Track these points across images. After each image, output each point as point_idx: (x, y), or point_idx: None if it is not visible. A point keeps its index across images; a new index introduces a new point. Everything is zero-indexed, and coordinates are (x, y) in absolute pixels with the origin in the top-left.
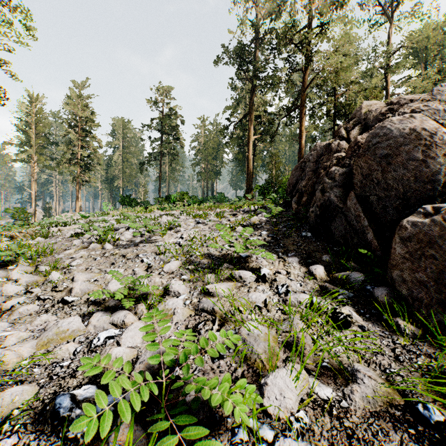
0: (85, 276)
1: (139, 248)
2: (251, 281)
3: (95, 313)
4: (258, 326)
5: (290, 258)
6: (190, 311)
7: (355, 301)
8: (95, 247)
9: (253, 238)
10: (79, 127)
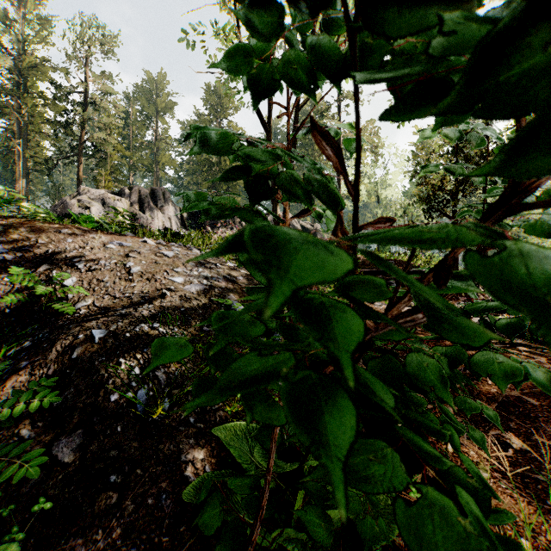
0: None
1: None
2: None
3: None
4: None
5: None
6: None
7: None
8: None
9: None
10: None
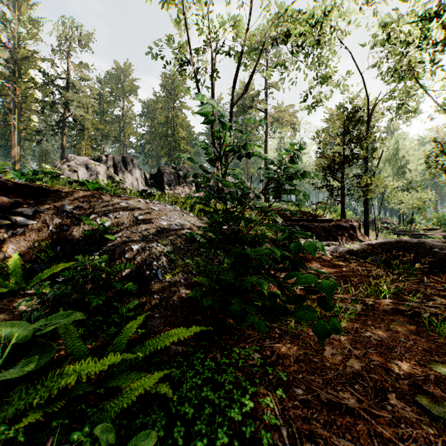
0: None
1: None
2: None
3: None
4: None
5: None
6: None
7: None
8: None
9: None
10: None
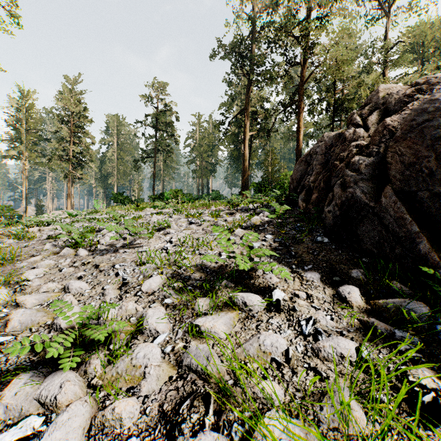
0: (36, 298)
1: (118, 255)
2: (259, 310)
3: (16, 378)
4: (287, 427)
5: (309, 273)
6: (170, 368)
7: (426, 353)
8: (68, 252)
9: (256, 244)
10: (71, 122)
